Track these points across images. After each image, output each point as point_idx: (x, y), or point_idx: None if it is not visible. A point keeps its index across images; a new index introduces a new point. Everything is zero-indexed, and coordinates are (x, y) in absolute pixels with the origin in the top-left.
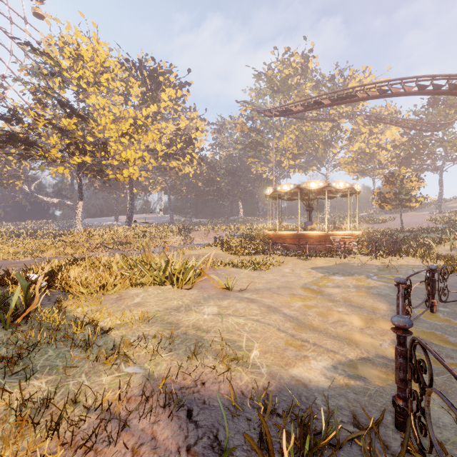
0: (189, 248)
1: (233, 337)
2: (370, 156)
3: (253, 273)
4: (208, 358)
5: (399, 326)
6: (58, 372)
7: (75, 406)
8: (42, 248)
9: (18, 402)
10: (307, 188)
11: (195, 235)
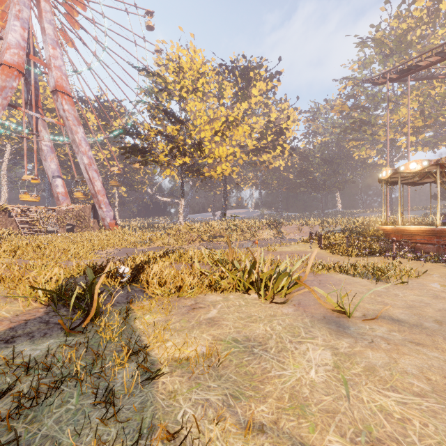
0: (280, 243)
1: None
2: None
3: (376, 285)
4: None
5: None
6: None
7: None
8: (153, 239)
9: None
10: None
11: (286, 229)
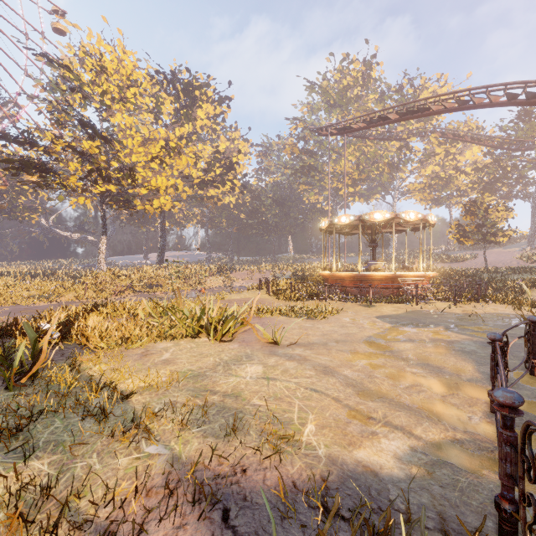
0: (230, 291)
1: (281, 406)
2: (447, 182)
3: (306, 322)
4: (251, 434)
5: (505, 404)
6: (65, 450)
7: (81, 499)
8: (60, 291)
9: (13, 490)
10: (370, 220)
11: (236, 276)
